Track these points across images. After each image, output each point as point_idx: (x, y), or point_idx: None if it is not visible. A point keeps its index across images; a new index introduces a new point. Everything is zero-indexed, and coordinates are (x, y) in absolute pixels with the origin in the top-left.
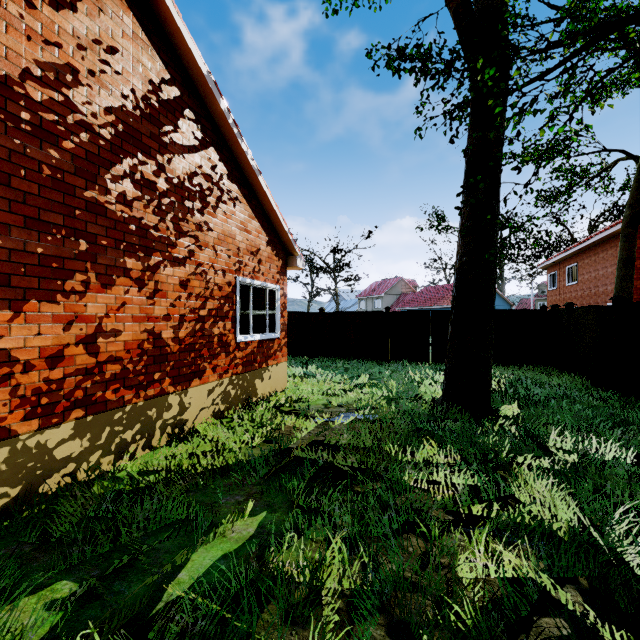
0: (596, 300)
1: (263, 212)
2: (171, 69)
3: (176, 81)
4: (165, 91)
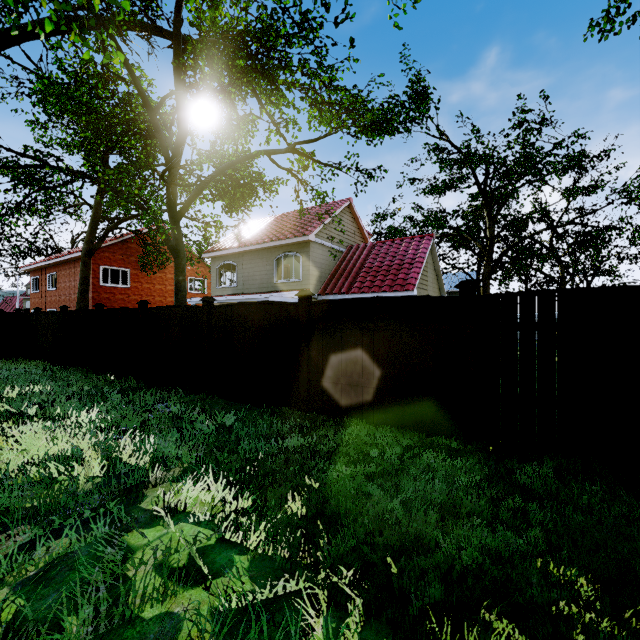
0: (70, 305)
1: None
2: None
3: None
4: None
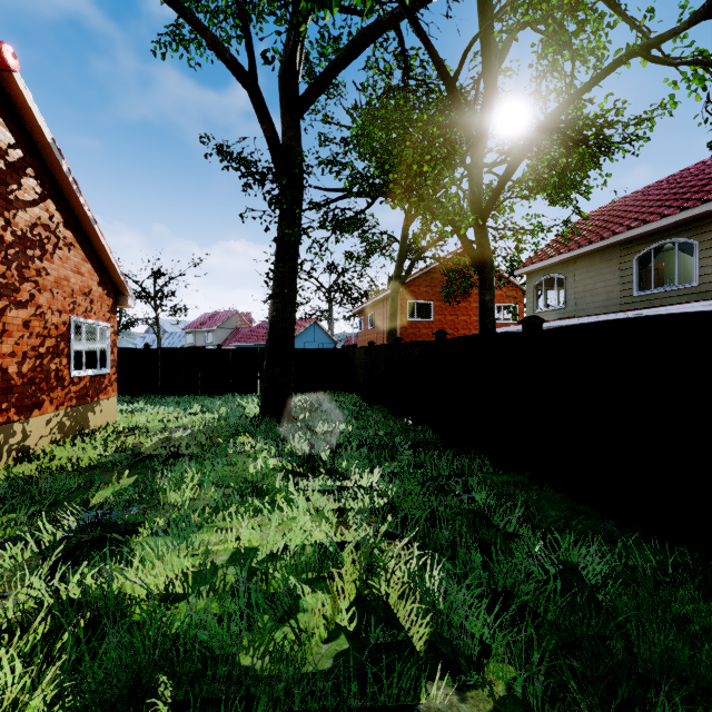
0: (384, 341)
1: (95, 254)
2: (16, 134)
3: (20, 144)
4: (11, 154)
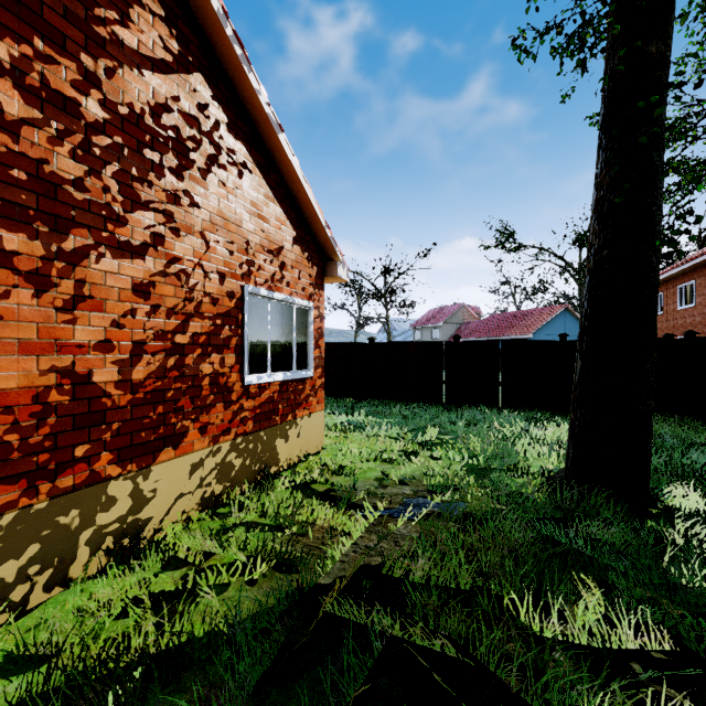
0: None
1: (288, 194)
2: None
3: None
4: None
